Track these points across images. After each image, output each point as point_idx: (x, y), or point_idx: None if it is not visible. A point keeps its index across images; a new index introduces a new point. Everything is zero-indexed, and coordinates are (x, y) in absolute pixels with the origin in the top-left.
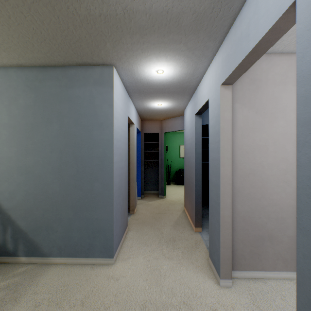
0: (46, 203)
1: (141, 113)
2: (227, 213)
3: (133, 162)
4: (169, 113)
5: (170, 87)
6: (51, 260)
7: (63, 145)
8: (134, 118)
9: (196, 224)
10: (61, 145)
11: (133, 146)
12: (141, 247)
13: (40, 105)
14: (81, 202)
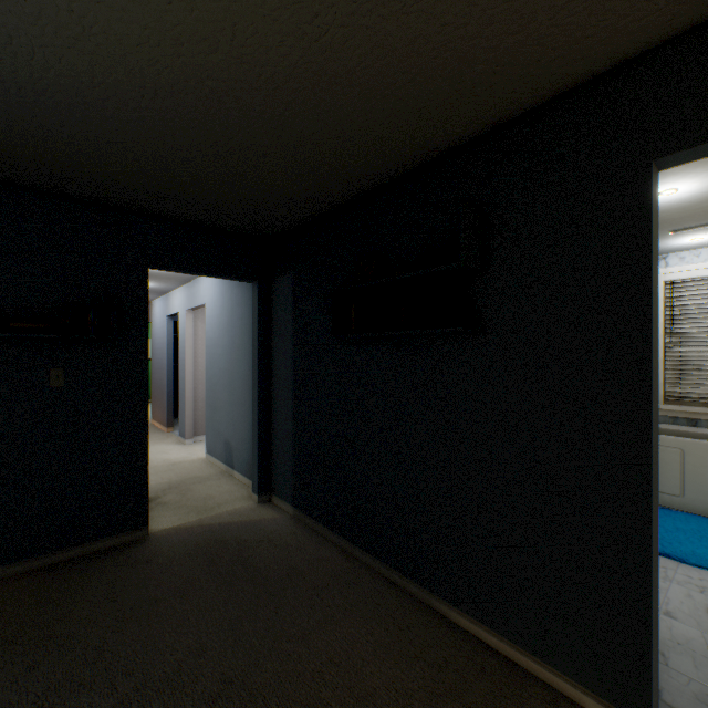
0: None
1: None
2: (191, 395)
3: None
4: None
5: None
6: None
7: None
8: None
9: (168, 425)
10: None
11: None
12: None
13: None
14: None
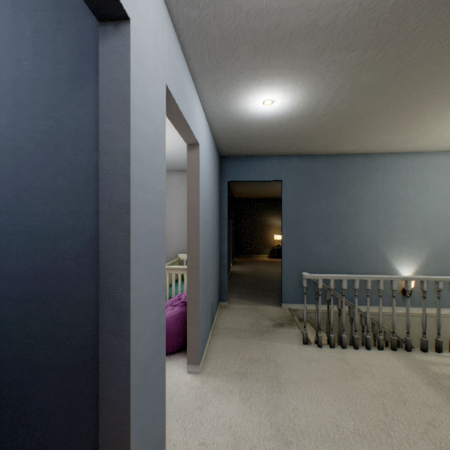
0: None
1: None
2: None
3: None
4: None
5: None
6: None
7: None
8: None
9: None
10: None
11: None
12: None
13: None
14: None
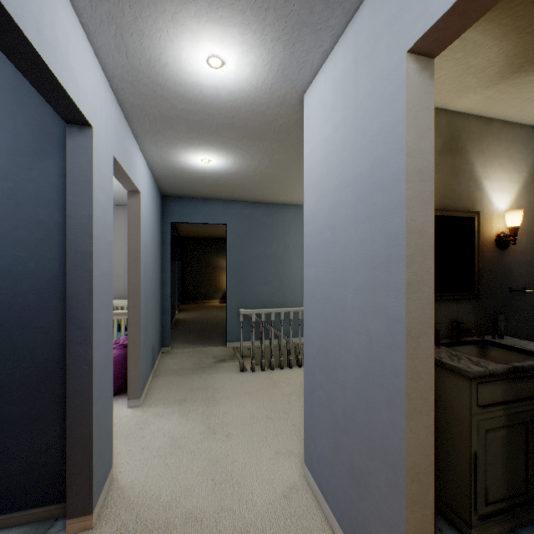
0: None
1: None
2: None
3: None
4: None
5: None
6: None
7: None
8: None
9: None
10: None
11: None
12: None
13: None
14: None
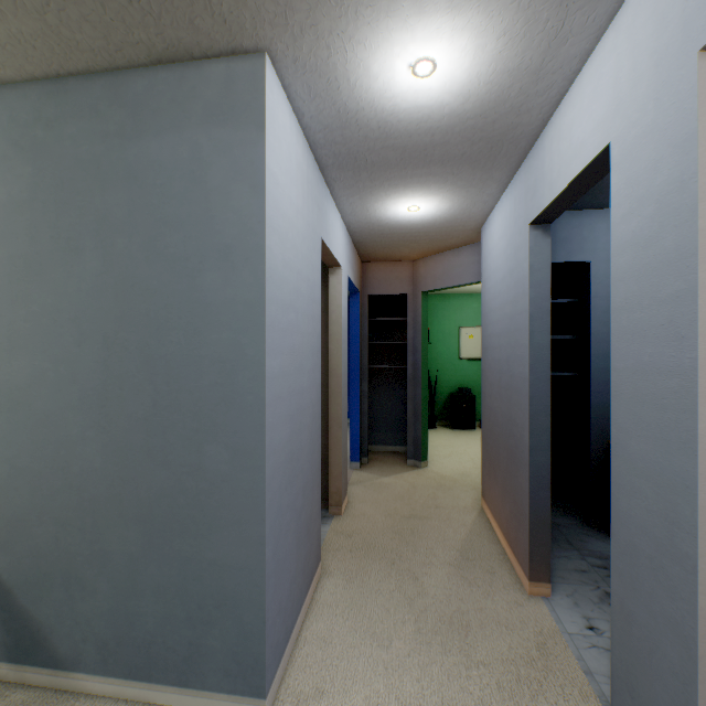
0: (66, 504)
1: (360, 239)
2: None
3: (338, 371)
4: (438, 238)
5: (452, 137)
6: (78, 681)
7: (114, 322)
8: (341, 250)
9: (531, 572)
10: (107, 322)
11: (338, 327)
12: (358, 646)
13: (48, 199)
14: (167, 507)
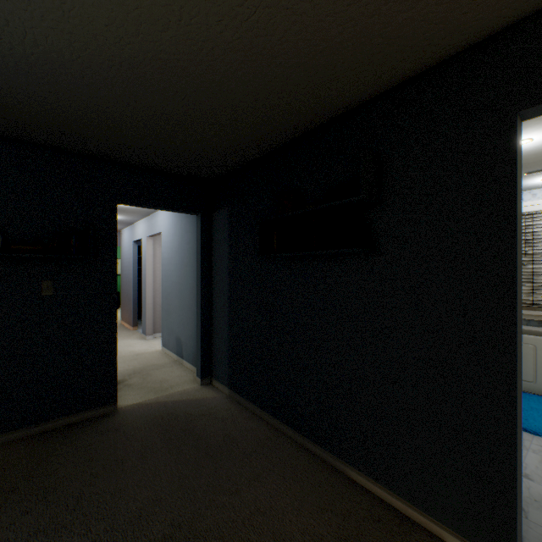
0: None
1: None
2: (151, 302)
3: None
4: None
5: None
6: None
7: None
8: None
9: (134, 325)
10: None
11: None
12: None
13: None
14: None
